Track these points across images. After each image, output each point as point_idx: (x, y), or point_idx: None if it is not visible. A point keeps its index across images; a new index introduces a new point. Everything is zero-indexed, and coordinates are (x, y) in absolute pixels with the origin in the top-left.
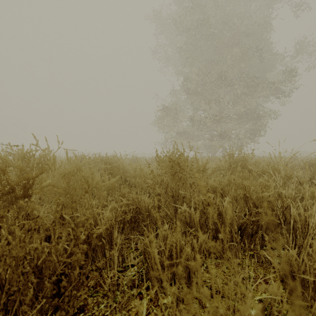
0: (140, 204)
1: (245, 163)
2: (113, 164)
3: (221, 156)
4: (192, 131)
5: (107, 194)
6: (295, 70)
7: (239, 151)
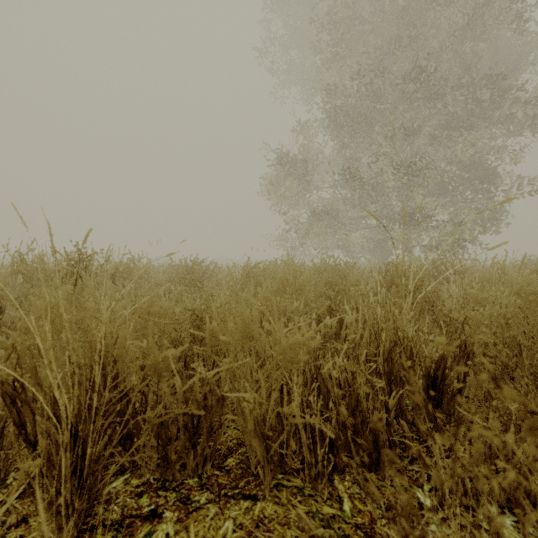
0: None
1: None
2: None
3: None
4: (344, 209)
5: None
6: None
7: (453, 251)
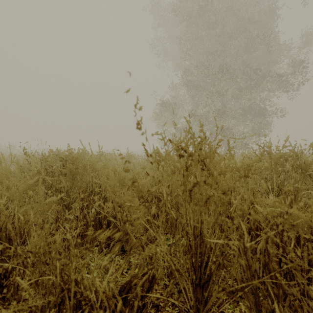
0: (89, 295)
1: (299, 161)
2: (78, 162)
3: (256, 149)
4: (193, 127)
5: (57, 220)
6: (305, 60)
7: (243, 148)
